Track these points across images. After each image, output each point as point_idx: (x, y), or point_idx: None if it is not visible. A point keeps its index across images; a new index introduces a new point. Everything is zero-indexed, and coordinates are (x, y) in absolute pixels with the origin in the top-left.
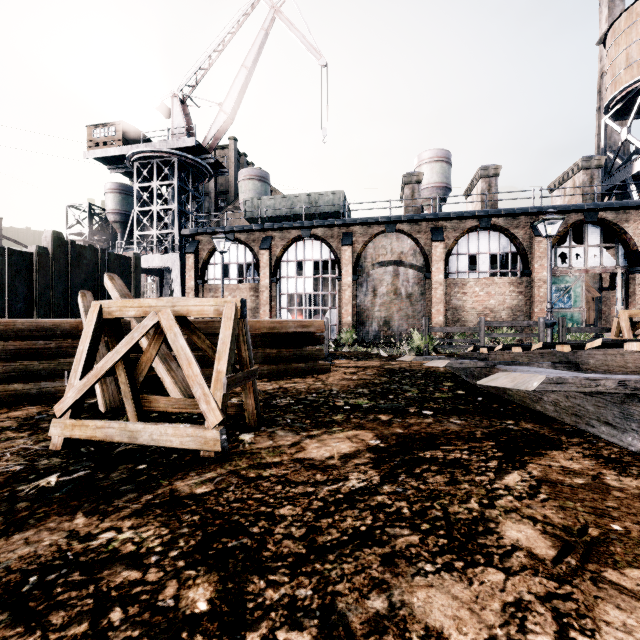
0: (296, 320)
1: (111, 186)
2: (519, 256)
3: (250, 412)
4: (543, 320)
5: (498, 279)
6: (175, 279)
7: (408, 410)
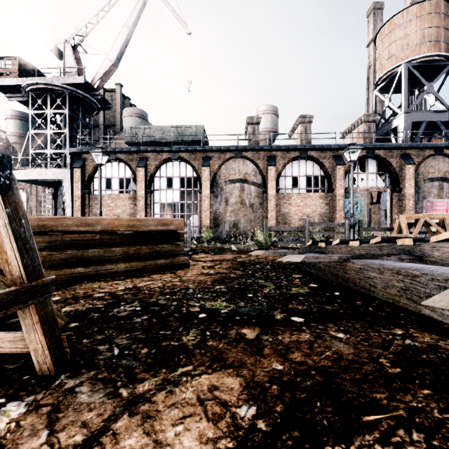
0: (156, 218)
1: (11, 113)
2: (326, 178)
3: (39, 353)
4: (348, 222)
5: (312, 194)
6: (66, 190)
7: (274, 316)
